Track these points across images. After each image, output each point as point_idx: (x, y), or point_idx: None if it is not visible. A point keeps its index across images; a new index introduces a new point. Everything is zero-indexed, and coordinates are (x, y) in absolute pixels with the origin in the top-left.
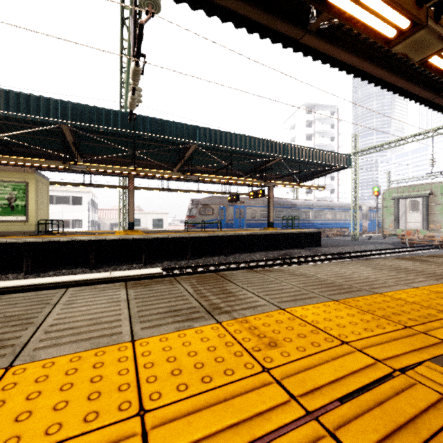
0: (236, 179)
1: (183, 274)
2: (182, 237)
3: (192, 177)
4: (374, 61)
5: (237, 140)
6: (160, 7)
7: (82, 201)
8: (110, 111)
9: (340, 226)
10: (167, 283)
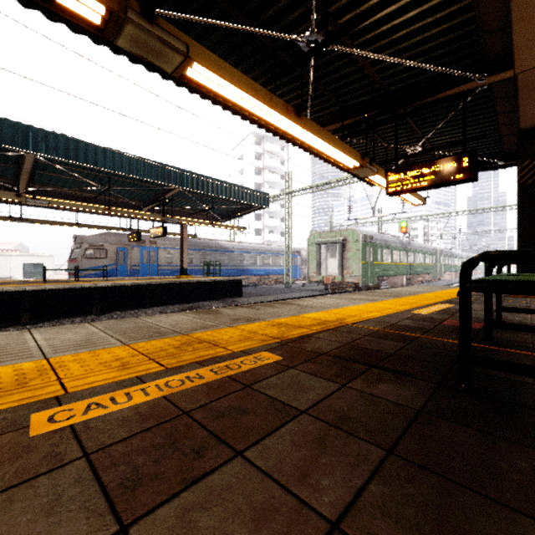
0: (118, 210)
1: None
2: (9, 291)
3: (36, 202)
4: None
5: (107, 156)
6: None
7: None
8: None
9: (278, 273)
10: None
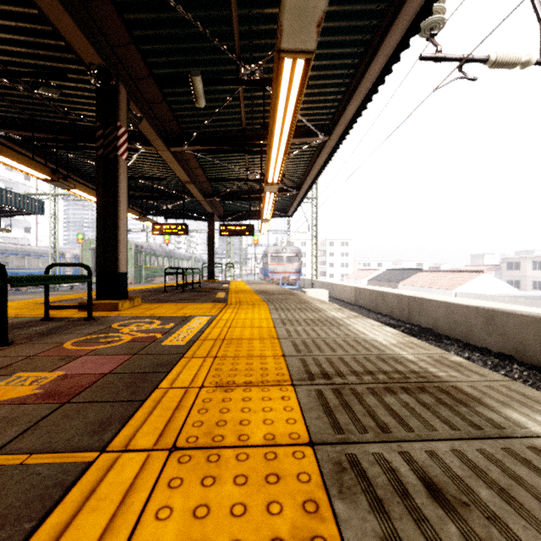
0: None
1: None
2: None
3: None
4: (48, 158)
5: None
6: None
7: None
8: None
9: None
10: None
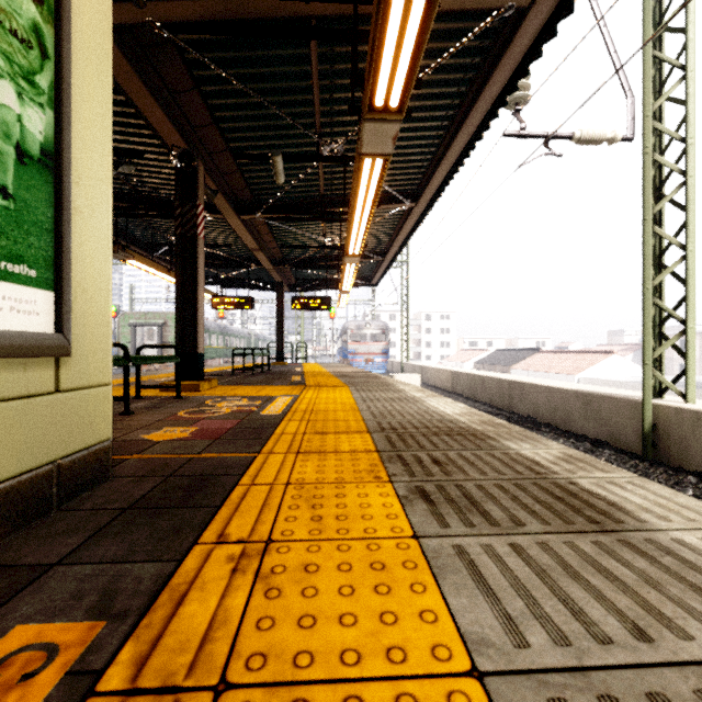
0: None
1: None
2: None
3: None
4: None
5: None
6: None
7: None
8: None
9: None
10: None
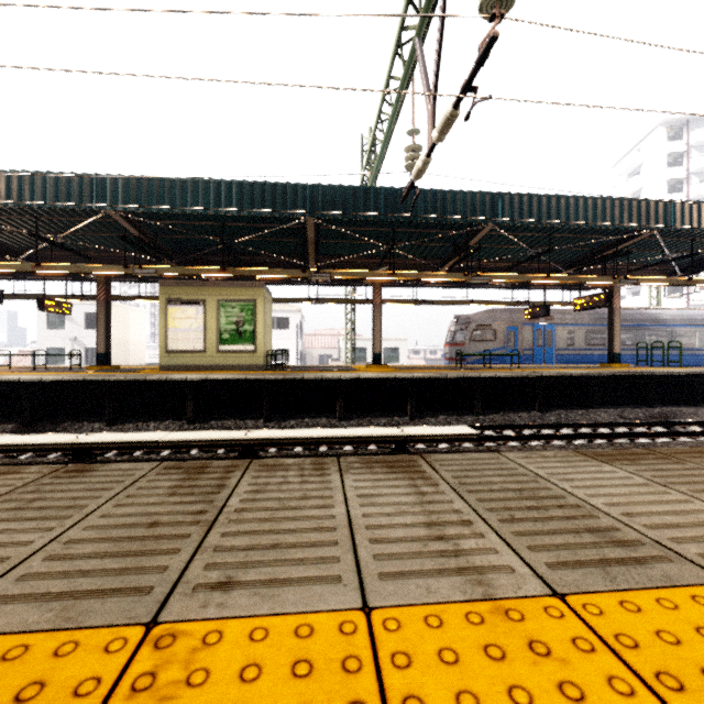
0: (557, 277)
1: (488, 438)
2: (467, 377)
3: (479, 279)
4: None
5: (570, 207)
6: (514, 2)
7: (290, 323)
8: (370, 190)
9: None
10: (660, 459)
